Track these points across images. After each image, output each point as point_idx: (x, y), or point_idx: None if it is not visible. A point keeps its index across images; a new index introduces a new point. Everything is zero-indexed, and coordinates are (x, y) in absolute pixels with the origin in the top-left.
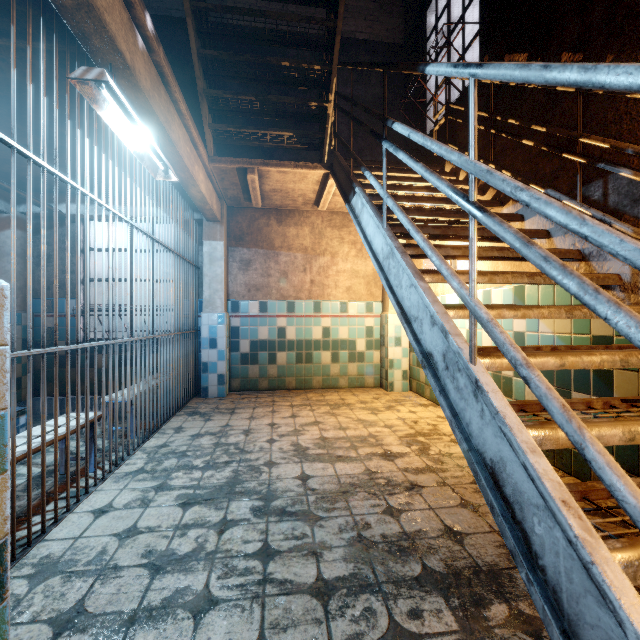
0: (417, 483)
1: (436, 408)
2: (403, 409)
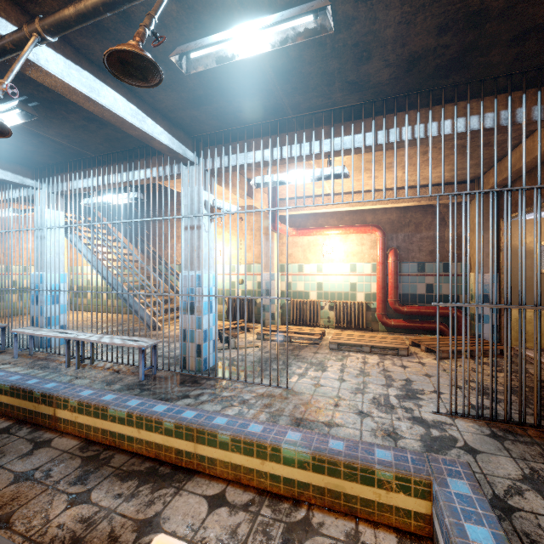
0: (99, 322)
1: (89, 312)
2: (75, 314)
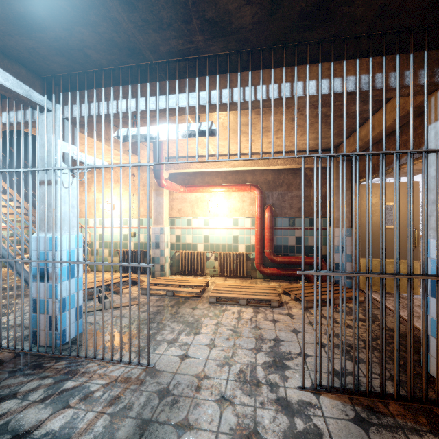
0: None
1: None
2: None
